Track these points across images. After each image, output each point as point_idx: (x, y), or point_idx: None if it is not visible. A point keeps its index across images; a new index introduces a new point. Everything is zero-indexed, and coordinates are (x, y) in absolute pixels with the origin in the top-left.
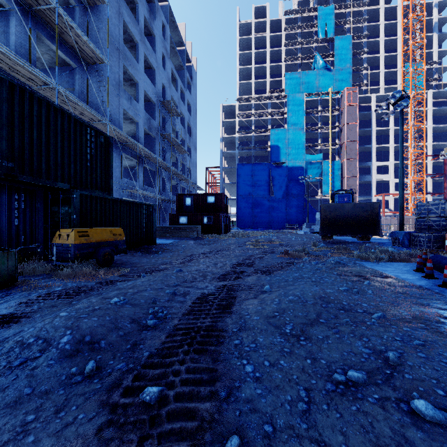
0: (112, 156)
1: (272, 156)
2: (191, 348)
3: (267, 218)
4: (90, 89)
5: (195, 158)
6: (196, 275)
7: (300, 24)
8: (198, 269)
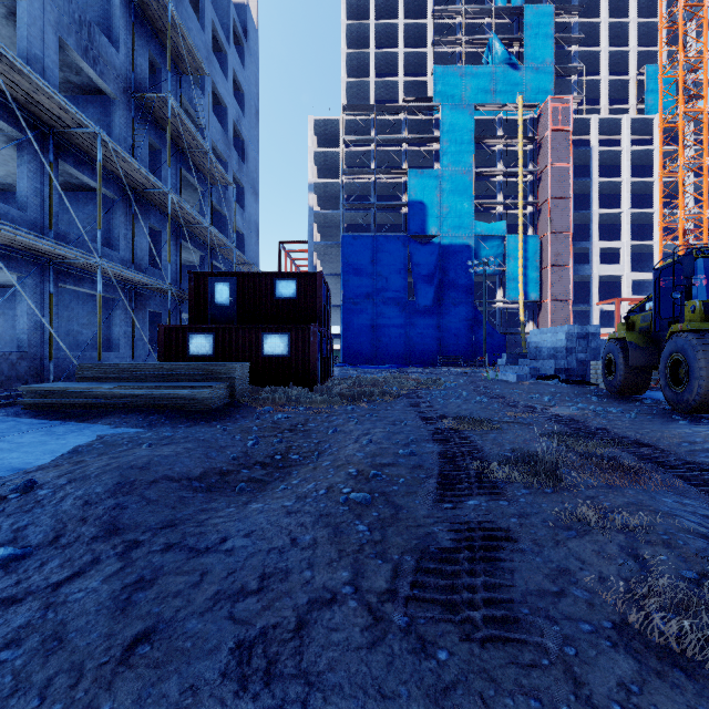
0: None
1: (412, 223)
2: None
3: (401, 345)
4: None
5: (254, 213)
6: None
7: None
8: None
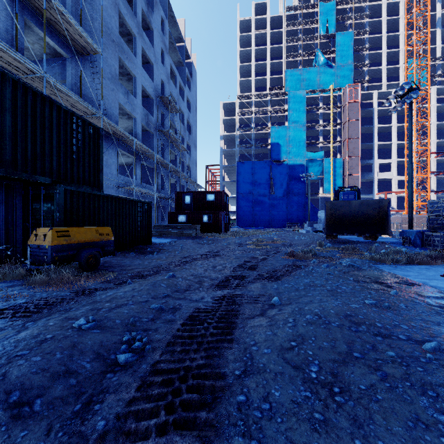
0: (102, 148)
1: (273, 154)
2: (170, 417)
3: (267, 217)
4: (84, 81)
5: (194, 156)
6: (191, 281)
7: (301, 20)
8: (194, 273)
